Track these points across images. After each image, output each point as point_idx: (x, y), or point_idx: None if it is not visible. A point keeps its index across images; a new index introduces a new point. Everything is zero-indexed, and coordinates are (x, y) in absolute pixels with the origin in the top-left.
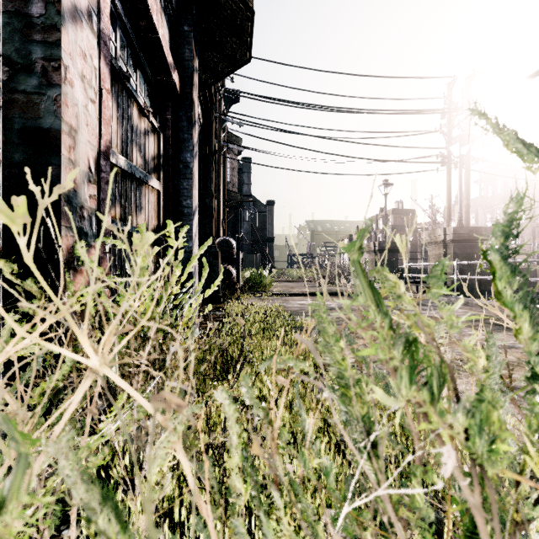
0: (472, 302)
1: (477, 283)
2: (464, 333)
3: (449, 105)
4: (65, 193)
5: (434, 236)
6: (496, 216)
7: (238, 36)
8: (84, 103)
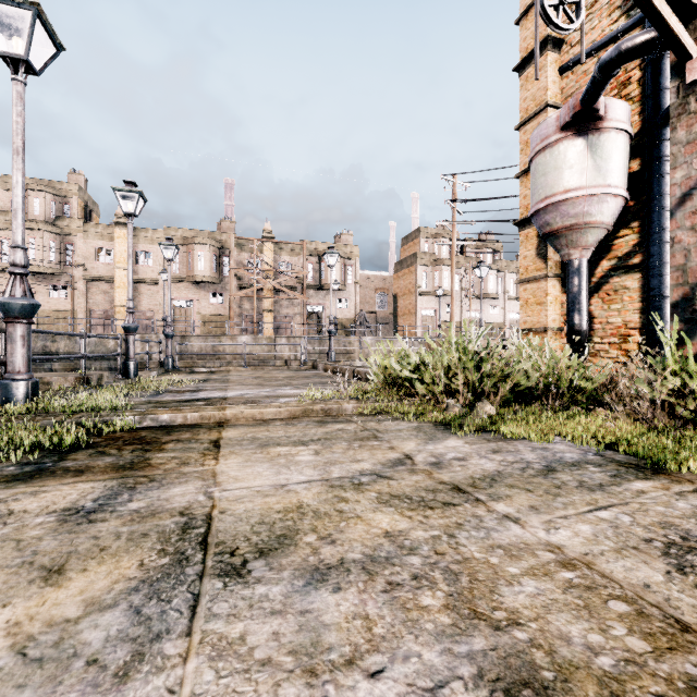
0: None
1: None
2: None
3: None
4: (673, 303)
5: None
6: None
7: None
8: (695, 240)
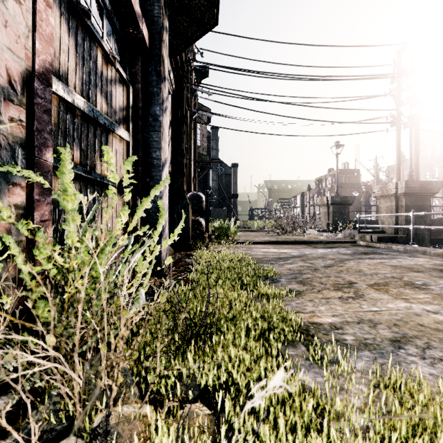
0: (430, 251)
1: (428, 233)
2: (442, 286)
3: (398, 71)
4: None
5: (386, 189)
6: (435, 173)
7: None
8: None
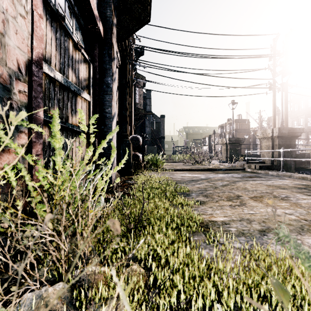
0: (294, 175)
1: (294, 163)
2: (298, 198)
3: (274, 52)
4: None
5: (265, 133)
6: (300, 122)
7: (142, 3)
8: (12, 14)
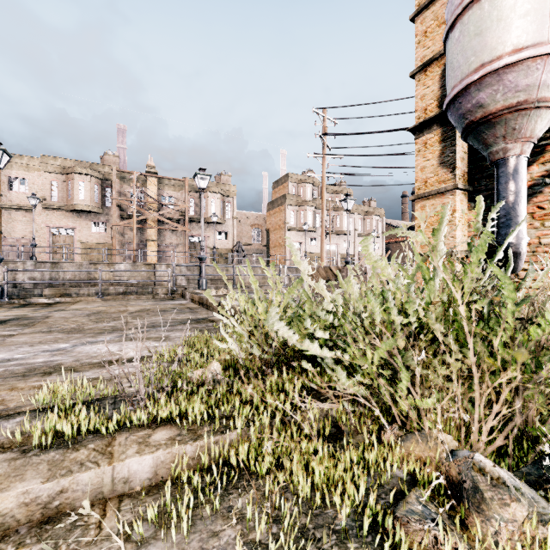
0: None
1: None
2: None
3: None
4: None
5: None
6: None
7: None
8: None
